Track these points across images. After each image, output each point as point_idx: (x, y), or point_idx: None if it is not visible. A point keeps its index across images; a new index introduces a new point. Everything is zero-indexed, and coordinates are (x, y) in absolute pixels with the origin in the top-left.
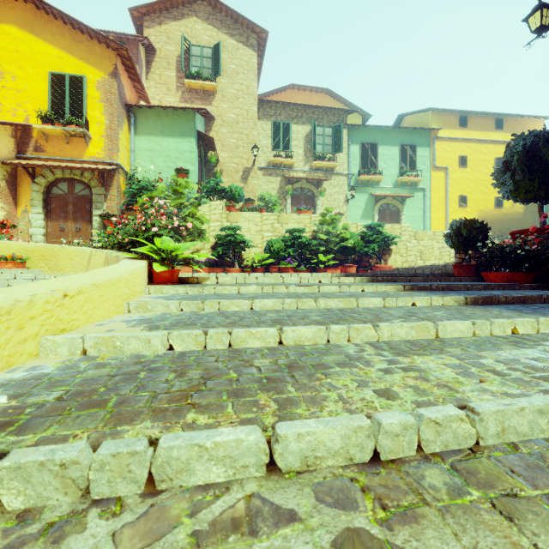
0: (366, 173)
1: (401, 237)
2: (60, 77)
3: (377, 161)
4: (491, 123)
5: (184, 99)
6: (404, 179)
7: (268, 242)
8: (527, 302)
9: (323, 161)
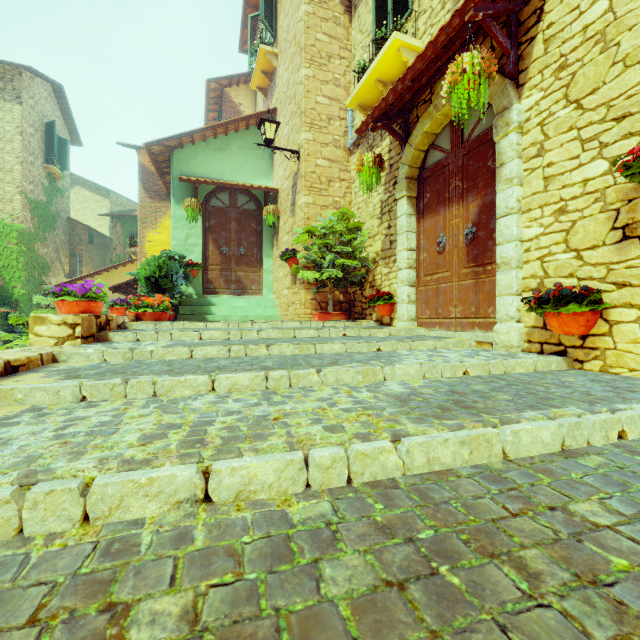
0: None
1: None
2: None
3: None
4: None
5: None
6: None
7: None
8: None
9: None
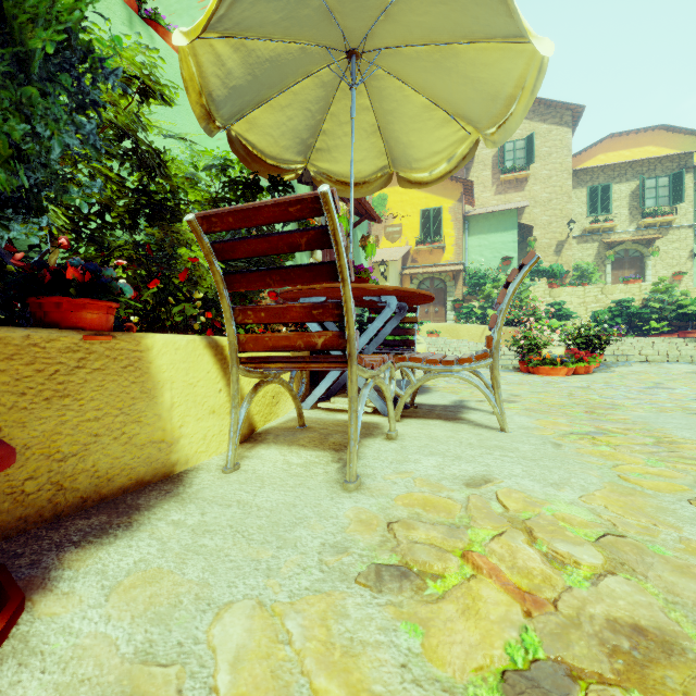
0: None
1: None
2: (426, 211)
3: None
4: None
5: (498, 191)
6: None
7: (594, 313)
8: None
9: (656, 217)
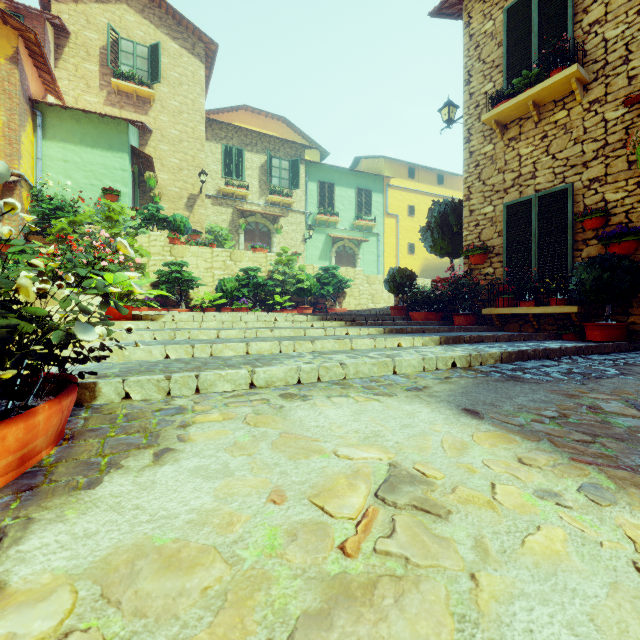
0: (324, 213)
1: (355, 280)
2: None
3: (335, 202)
4: (434, 178)
5: (111, 101)
6: (360, 223)
7: (221, 281)
8: (426, 332)
9: (280, 196)
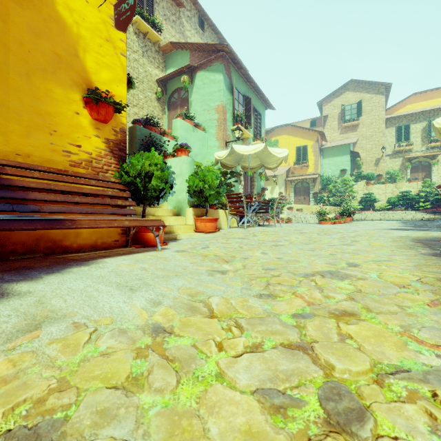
0: None
1: None
2: (299, 147)
3: None
4: None
5: (342, 132)
6: None
7: (388, 198)
8: None
9: (437, 142)
